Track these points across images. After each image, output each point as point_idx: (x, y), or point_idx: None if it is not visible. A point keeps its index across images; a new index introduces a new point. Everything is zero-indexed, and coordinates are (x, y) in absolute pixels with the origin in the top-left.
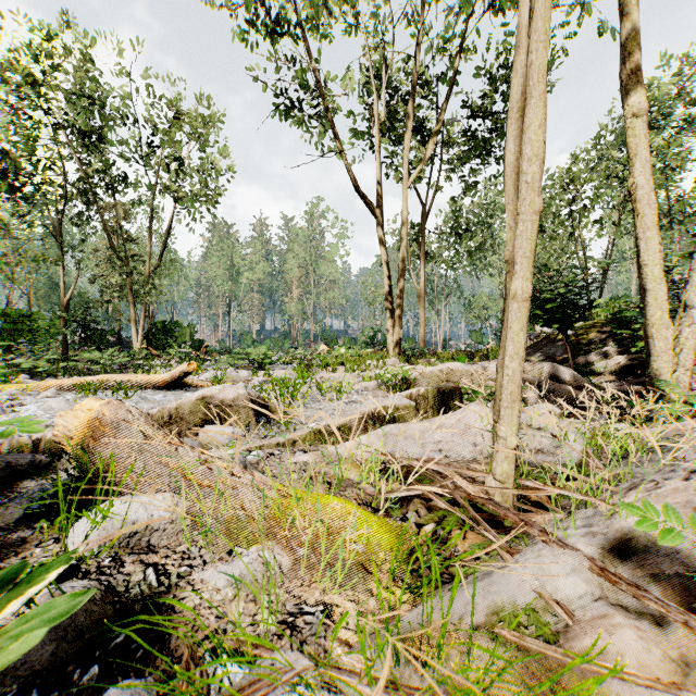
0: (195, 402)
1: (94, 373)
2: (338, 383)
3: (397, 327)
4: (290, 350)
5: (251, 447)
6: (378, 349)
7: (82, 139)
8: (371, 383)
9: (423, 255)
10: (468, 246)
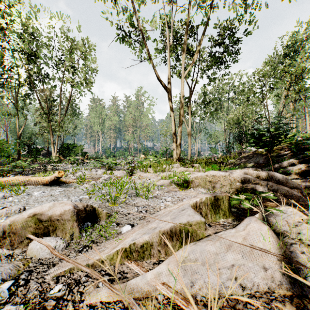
0: (30, 217)
1: (20, 172)
2: (147, 184)
3: (178, 147)
4: (128, 157)
5: (62, 270)
6: (168, 156)
7: (26, 57)
8: (166, 181)
9: (190, 112)
10: (209, 109)
